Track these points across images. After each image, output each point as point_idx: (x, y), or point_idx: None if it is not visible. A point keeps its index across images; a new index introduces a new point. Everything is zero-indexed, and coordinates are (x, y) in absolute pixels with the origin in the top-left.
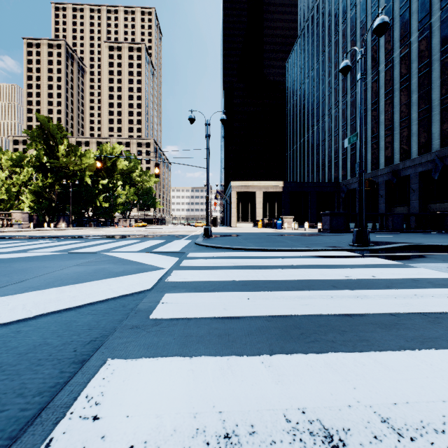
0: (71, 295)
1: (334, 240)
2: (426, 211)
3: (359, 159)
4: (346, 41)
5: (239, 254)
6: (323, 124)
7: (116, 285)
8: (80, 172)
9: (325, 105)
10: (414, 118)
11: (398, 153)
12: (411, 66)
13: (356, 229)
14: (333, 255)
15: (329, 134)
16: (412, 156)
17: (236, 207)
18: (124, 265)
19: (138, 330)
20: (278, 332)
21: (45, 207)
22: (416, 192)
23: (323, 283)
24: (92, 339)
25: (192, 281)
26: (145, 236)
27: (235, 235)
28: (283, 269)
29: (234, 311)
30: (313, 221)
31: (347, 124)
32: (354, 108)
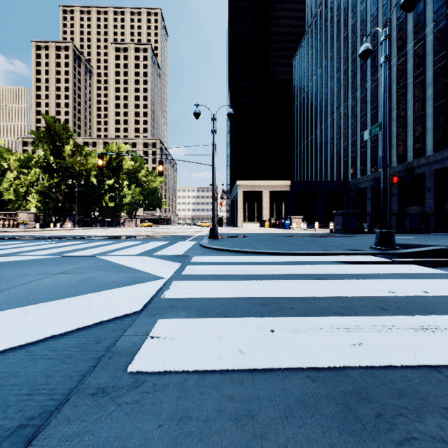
0: (32, 321)
1: (352, 242)
2: (442, 211)
3: (383, 152)
4: (356, 36)
5: (250, 259)
6: (331, 122)
7: (97, 305)
8: (86, 172)
9: (333, 102)
10: (429, 113)
11: (412, 150)
12: (426, 59)
13: (380, 230)
14: (358, 261)
15: (338, 131)
16: (427, 153)
17: (242, 207)
18: (118, 273)
19: (104, 401)
20: (336, 411)
21: (52, 207)
22: (431, 190)
23: (364, 302)
24: (21, 423)
25: (195, 297)
26: (148, 237)
27: (243, 236)
28: (305, 279)
29: (256, 356)
30: (322, 221)
31: (357, 121)
32: (364, 104)
